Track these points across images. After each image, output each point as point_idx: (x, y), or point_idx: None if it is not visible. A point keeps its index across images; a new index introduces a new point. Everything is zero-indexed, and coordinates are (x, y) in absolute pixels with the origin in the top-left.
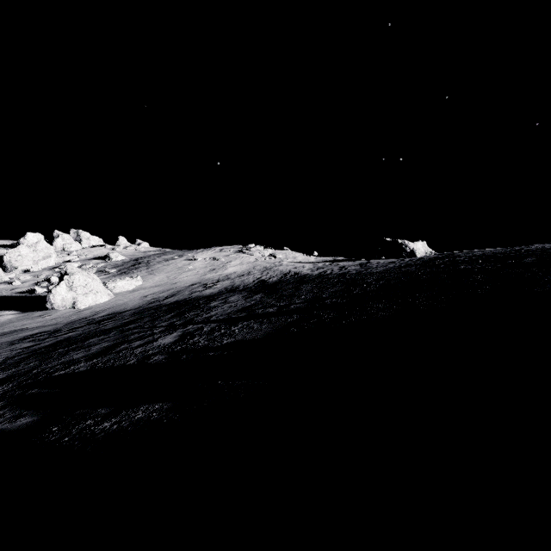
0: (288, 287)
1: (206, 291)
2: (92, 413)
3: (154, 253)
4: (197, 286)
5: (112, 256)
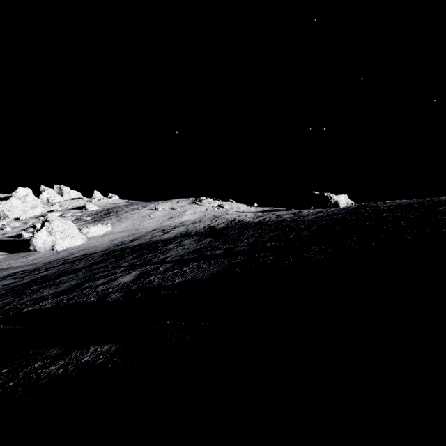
0: (233, 233)
1: (164, 235)
2: (44, 354)
3: (123, 204)
4: (157, 231)
5: (88, 206)
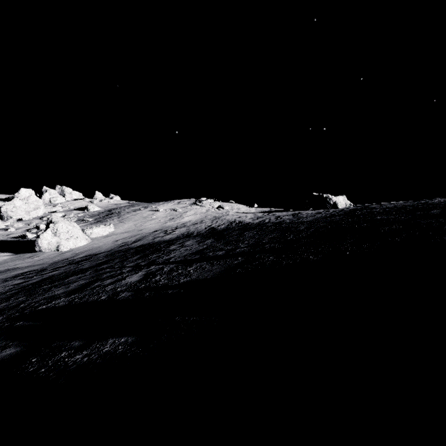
0: (234, 234)
1: (166, 236)
2: (67, 345)
3: (124, 205)
4: (159, 232)
5: (90, 207)
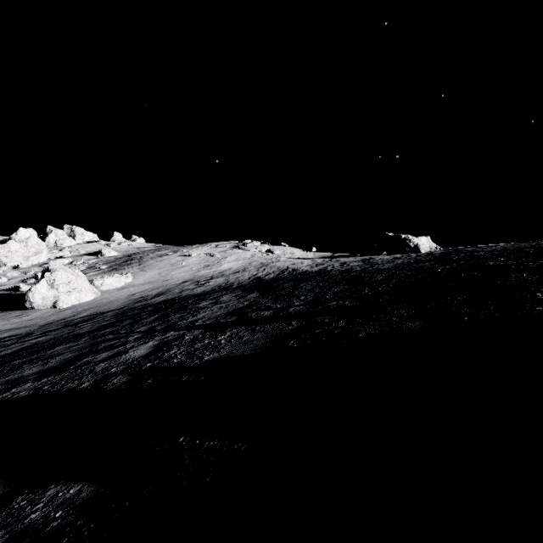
0: (286, 286)
1: (197, 289)
2: None
3: (149, 249)
4: (189, 283)
5: (104, 251)
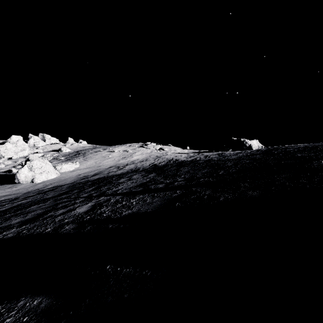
0: (172, 169)
1: (118, 171)
2: None
3: (89, 147)
4: (113, 168)
5: (62, 149)
